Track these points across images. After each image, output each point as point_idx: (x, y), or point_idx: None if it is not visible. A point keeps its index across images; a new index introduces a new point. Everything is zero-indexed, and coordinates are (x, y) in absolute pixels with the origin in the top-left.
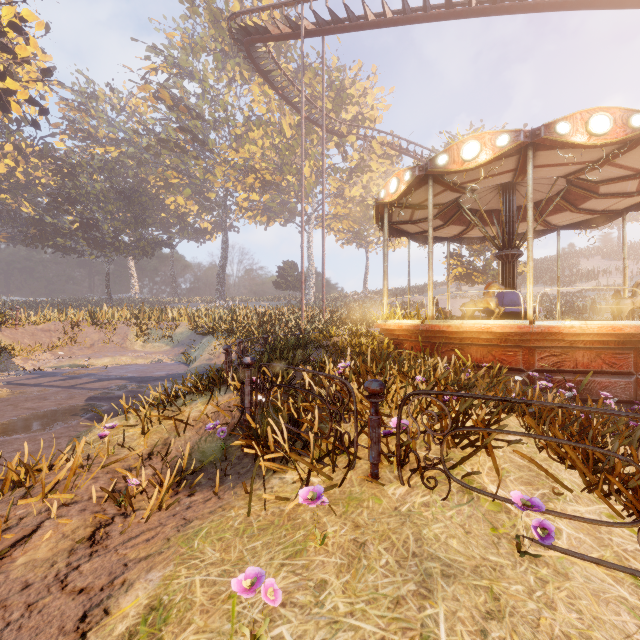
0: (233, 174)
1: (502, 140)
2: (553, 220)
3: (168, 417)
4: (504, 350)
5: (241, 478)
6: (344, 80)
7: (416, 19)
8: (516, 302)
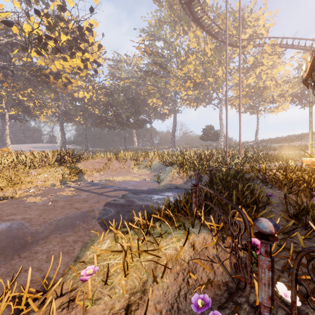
0: (179, 82)
1: None
2: None
3: (146, 252)
4: None
5: None
6: (244, 14)
7: None
8: None
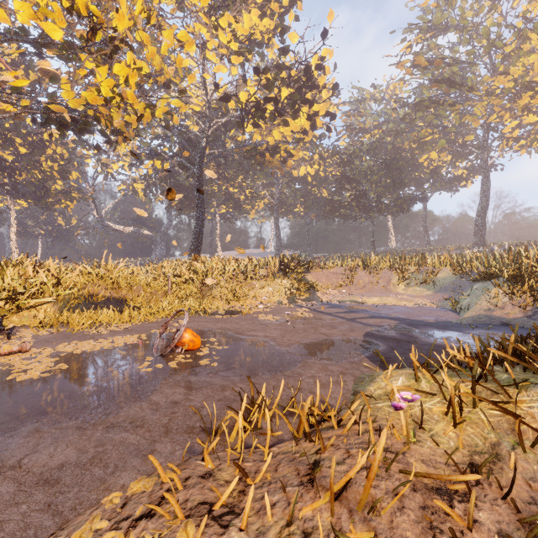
0: (498, 104)
1: None
2: None
3: (490, 402)
4: None
5: None
6: None
7: None
8: None
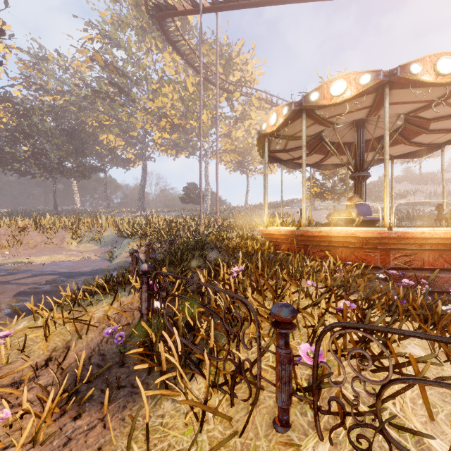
0: (150, 118)
1: (365, 79)
2: (390, 151)
3: (72, 318)
4: (364, 251)
5: (133, 394)
6: (231, 52)
7: (286, 0)
8: (366, 212)
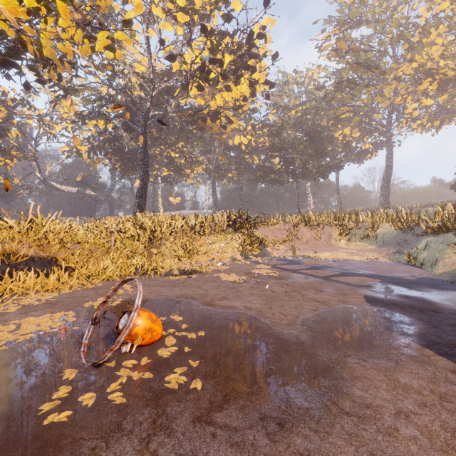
0: (403, 87)
1: None
2: None
3: None
4: None
5: None
6: None
7: None
8: None
